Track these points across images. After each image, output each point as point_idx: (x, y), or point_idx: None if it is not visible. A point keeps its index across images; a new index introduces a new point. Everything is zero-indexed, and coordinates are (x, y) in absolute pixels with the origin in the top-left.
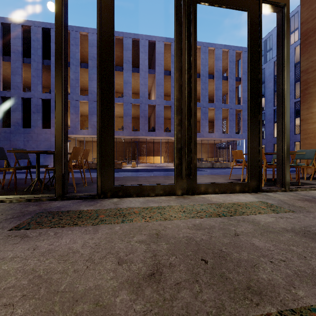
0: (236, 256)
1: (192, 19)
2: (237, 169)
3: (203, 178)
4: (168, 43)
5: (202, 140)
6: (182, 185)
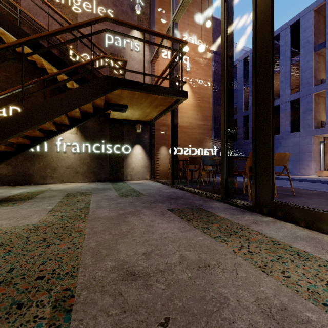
0: None
1: None
2: None
3: None
4: None
5: None
6: None
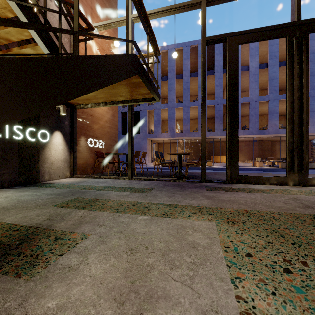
0: None
1: (304, 49)
2: None
3: None
4: None
5: None
6: (294, 178)
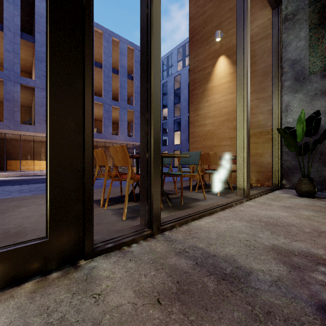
0: None
1: None
2: None
3: (36, 204)
4: None
5: (106, 142)
6: None
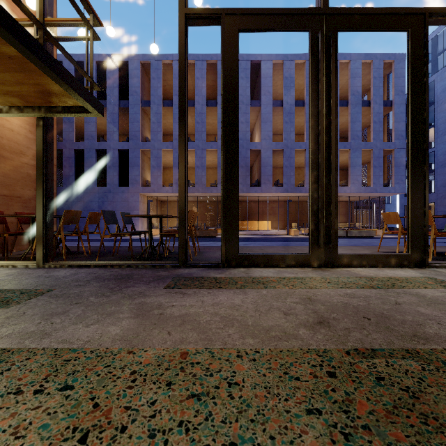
0: (400, 318)
1: (333, 53)
2: (386, 239)
3: (339, 250)
4: (279, 62)
5: None
6: (319, 256)
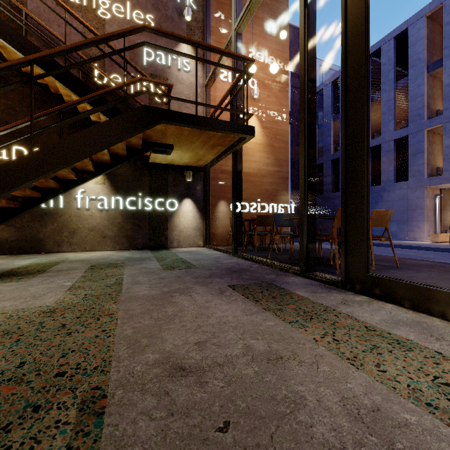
0: None
1: None
2: None
3: None
4: None
5: None
6: None
